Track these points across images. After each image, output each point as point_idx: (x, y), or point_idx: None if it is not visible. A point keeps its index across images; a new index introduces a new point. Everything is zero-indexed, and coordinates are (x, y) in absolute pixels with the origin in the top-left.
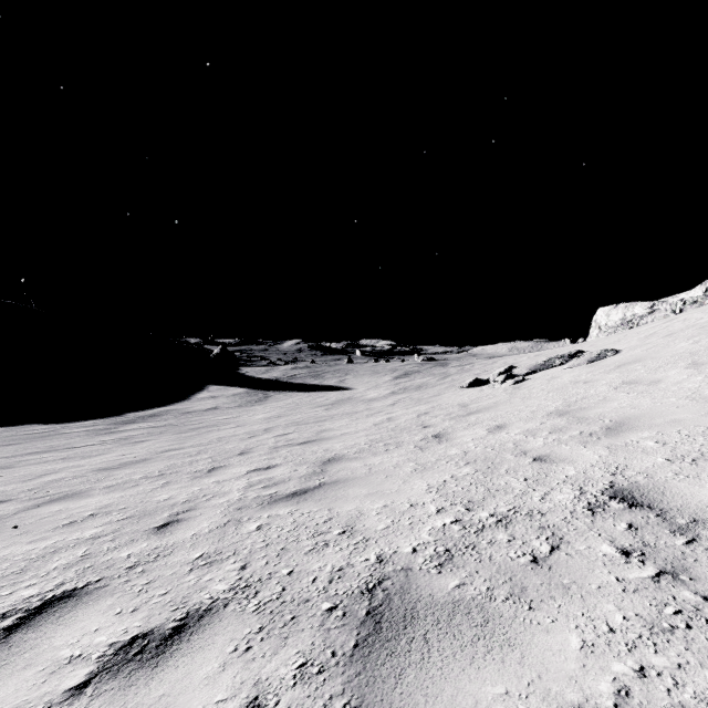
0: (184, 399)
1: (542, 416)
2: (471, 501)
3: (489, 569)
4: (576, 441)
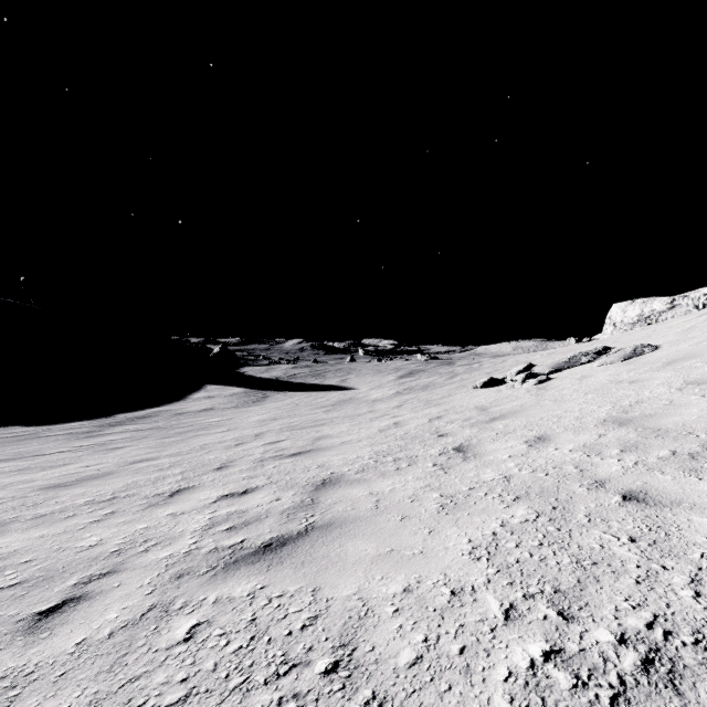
0: (179, 399)
1: (595, 425)
2: (560, 590)
3: None
4: (677, 468)
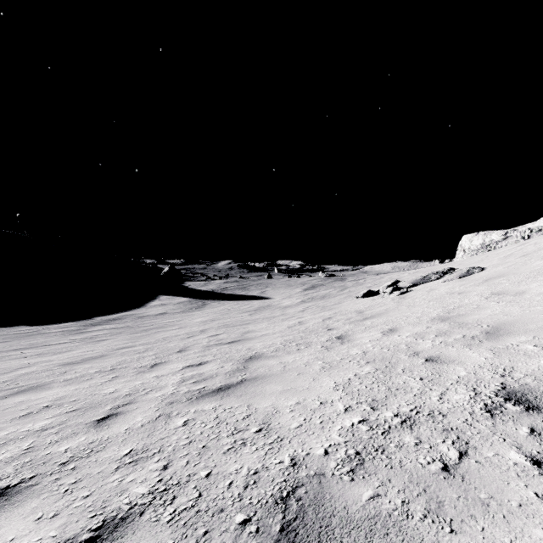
0: (140, 306)
1: (427, 321)
2: (375, 400)
3: (401, 477)
4: (461, 344)
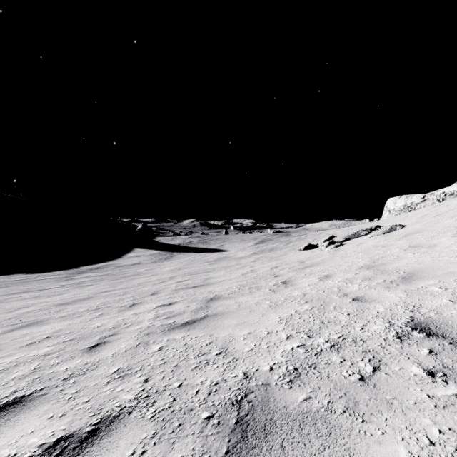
0: (118, 258)
1: (356, 269)
2: (311, 330)
3: (328, 385)
4: (382, 287)
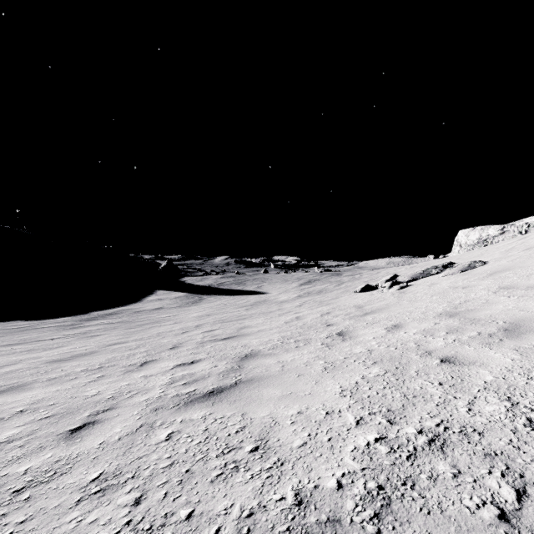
0: (137, 301)
1: (433, 317)
2: (391, 410)
3: (445, 529)
4: (479, 342)
